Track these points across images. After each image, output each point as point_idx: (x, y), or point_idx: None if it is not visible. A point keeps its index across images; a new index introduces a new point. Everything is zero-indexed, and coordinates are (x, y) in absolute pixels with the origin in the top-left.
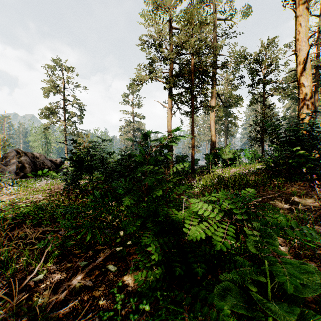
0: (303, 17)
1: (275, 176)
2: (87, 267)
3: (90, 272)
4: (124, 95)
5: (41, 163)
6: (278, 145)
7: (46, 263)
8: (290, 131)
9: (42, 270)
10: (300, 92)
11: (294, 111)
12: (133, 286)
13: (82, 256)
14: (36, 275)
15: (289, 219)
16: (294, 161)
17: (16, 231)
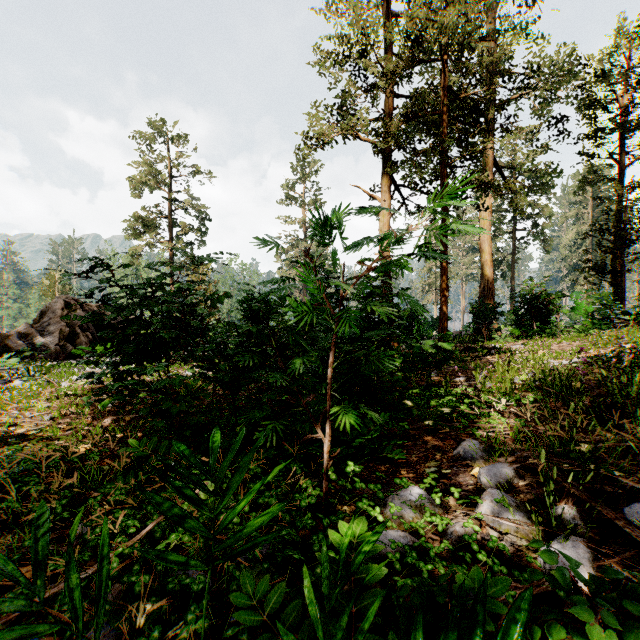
0: None
1: None
2: None
3: None
4: (287, 185)
5: None
6: None
7: None
8: None
9: None
10: None
11: None
12: None
13: None
14: None
15: None
16: None
17: None
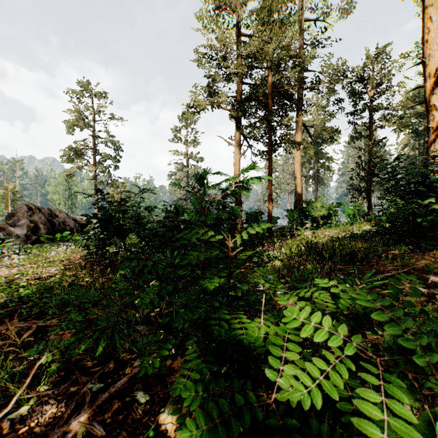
0: (434, 8)
1: (393, 242)
2: (102, 393)
3: (104, 404)
4: (175, 129)
5: (61, 223)
6: (398, 196)
7: (39, 383)
8: (417, 175)
9: (30, 397)
10: (430, 118)
11: (413, 150)
12: (173, 435)
13: (97, 371)
14: (17, 407)
15: (430, 314)
16: (424, 220)
17: (5, 326)
